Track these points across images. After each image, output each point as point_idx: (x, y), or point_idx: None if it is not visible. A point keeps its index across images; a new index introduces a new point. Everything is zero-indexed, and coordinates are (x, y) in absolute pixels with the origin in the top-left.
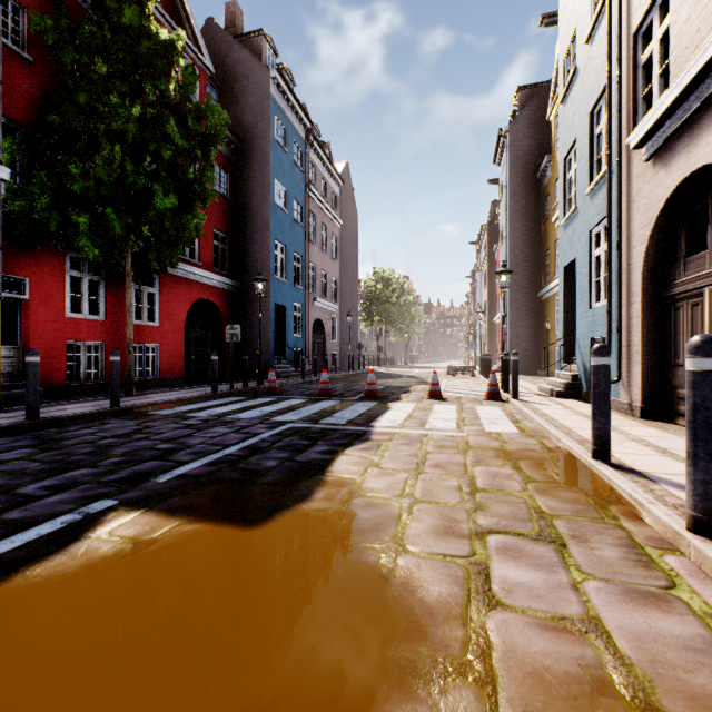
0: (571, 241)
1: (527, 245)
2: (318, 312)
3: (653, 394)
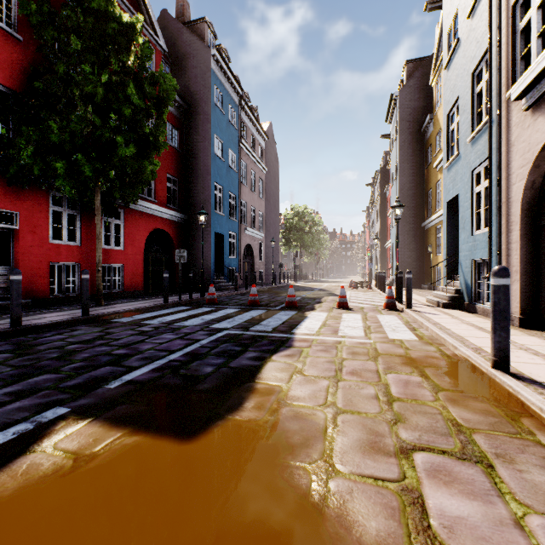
0: (454, 181)
1: (413, 185)
2: (248, 238)
3: (531, 307)
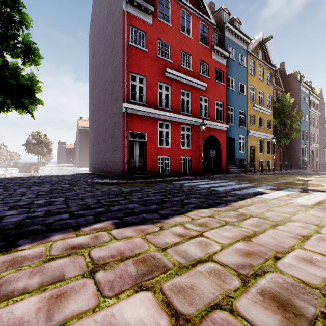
0: None
1: None
2: (311, 148)
3: None
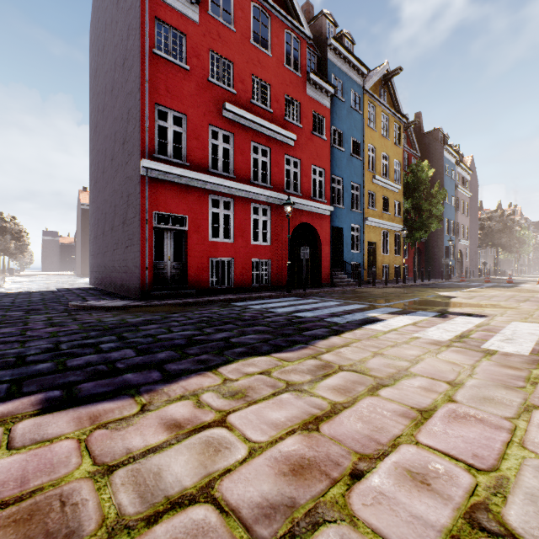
0: None
1: None
2: (459, 246)
3: None
